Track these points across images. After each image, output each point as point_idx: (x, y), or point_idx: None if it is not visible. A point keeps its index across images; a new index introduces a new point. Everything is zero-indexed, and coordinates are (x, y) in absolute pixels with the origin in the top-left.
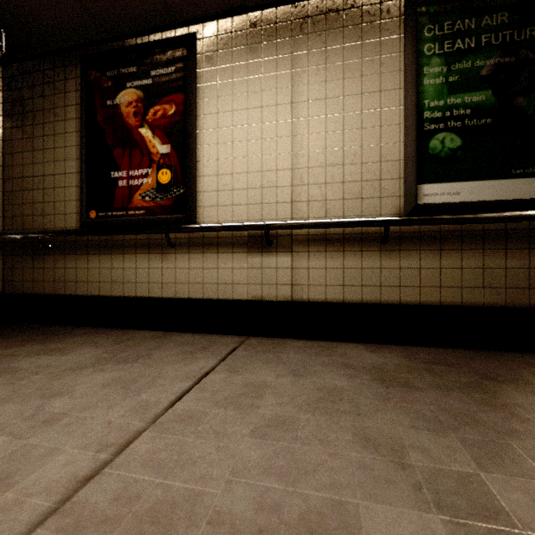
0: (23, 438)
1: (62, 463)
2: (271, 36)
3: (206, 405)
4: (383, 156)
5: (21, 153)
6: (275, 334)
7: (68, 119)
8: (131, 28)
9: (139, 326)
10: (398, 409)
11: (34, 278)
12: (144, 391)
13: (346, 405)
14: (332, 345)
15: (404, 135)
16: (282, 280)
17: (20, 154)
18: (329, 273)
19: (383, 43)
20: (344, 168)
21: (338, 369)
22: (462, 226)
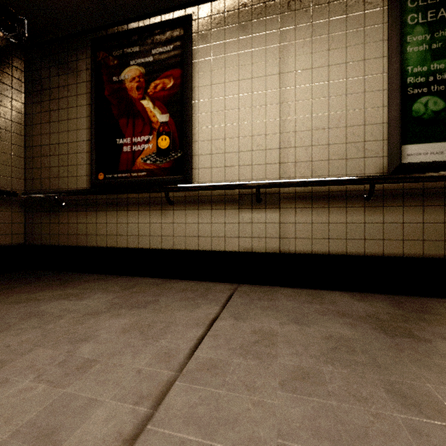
0: (61, 386)
1: (103, 417)
2: (260, 14)
3: (224, 353)
4: (367, 120)
5: (39, 124)
6: (263, 282)
7: (79, 95)
8: (134, 13)
9: (140, 273)
10: (416, 361)
11: (51, 232)
12: (162, 337)
13: (362, 356)
14: (318, 293)
15: (387, 100)
16: (270, 234)
17: (39, 125)
18: (315, 228)
19: (367, 15)
20: (329, 131)
21: (336, 318)
22: (445, 183)
